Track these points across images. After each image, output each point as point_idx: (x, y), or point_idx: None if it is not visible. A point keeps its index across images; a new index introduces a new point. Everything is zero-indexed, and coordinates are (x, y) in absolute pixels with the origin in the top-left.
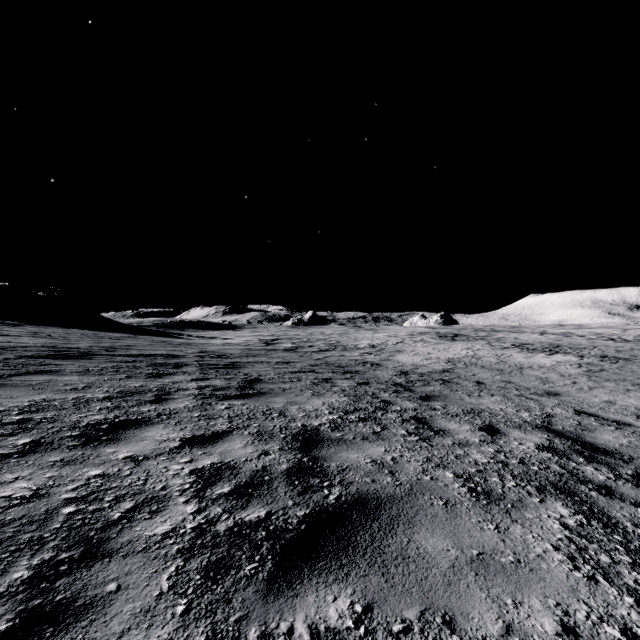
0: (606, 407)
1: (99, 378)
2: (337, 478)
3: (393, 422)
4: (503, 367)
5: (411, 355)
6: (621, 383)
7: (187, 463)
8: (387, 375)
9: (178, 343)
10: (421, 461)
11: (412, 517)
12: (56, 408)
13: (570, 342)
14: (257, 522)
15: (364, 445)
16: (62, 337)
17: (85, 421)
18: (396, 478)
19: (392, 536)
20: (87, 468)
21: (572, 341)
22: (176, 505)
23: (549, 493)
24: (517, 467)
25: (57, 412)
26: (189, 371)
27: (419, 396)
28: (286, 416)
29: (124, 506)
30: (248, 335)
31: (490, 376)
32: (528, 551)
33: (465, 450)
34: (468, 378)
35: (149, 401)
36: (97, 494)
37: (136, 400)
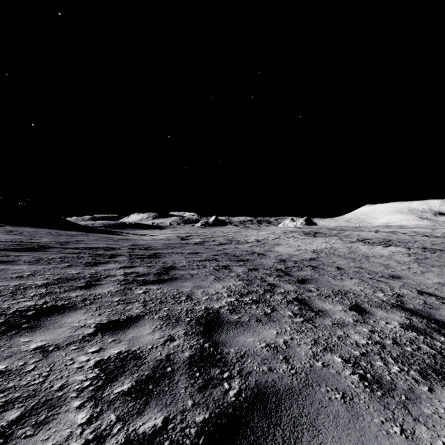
0: (439, 288)
1: (45, 267)
2: (236, 367)
3: (280, 303)
4: (354, 256)
5: (286, 247)
6: (443, 268)
7: (95, 353)
8: (270, 262)
9: (117, 239)
10: (310, 344)
11: (314, 419)
12: None
13: (397, 238)
14: (151, 435)
15: (258, 327)
16: (30, 234)
17: (14, 308)
18: (291, 365)
19: None
20: None
21: (399, 237)
22: (67, 412)
23: (433, 379)
24: (393, 348)
25: None
26: (120, 260)
27: (296, 279)
28: (192, 299)
29: (9, 416)
30: (169, 233)
31: (346, 263)
32: None
33: (344, 331)
34: (330, 264)
35: (80, 287)
36: None
37: (69, 286)
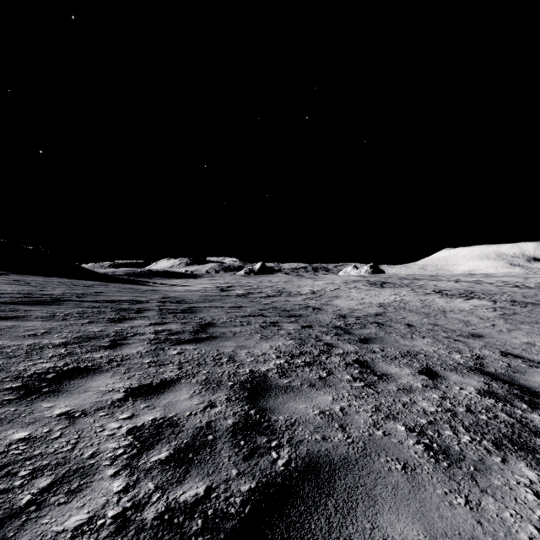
0: (528, 348)
1: (62, 323)
2: (286, 435)
3: (337, 366)
4: (428, 311)
5: (347, 300)
6: (535, 325)
7: (126, 420)
8: (327, 318)
9: (144, 290)
10: (370, 411)
11: (371, 489)
12: (7, 356)
13: (482, 289)
14: (193, 504)
15: (311, 393)
16: (40, 285)
17: (32, 370)
18: (347, 434)
19: (352, 520)
20: (13, 429)
21: (483, 288)
22: (101, 480)
23: (508, 449)
24: (466, 416)
25: (6, 360)
26: (149, 316)
27: (358, 339)
28: (235, 361)
29: (39, 484)
30: (206, 283)
31: (418, 319)
32: (512, 539)
33: (411, 397)
34: (399, 321)
35: (104, 347)
36: (12, 466)
37: (91, 346)
